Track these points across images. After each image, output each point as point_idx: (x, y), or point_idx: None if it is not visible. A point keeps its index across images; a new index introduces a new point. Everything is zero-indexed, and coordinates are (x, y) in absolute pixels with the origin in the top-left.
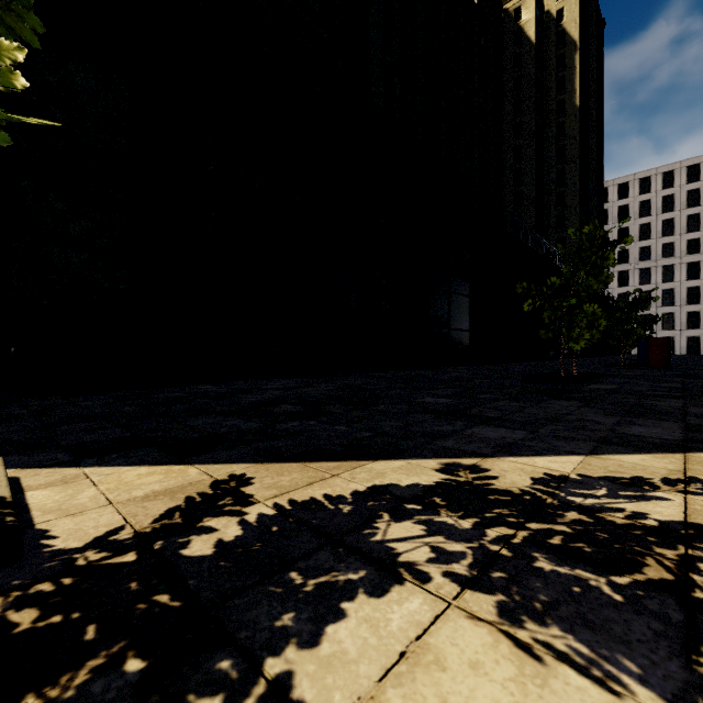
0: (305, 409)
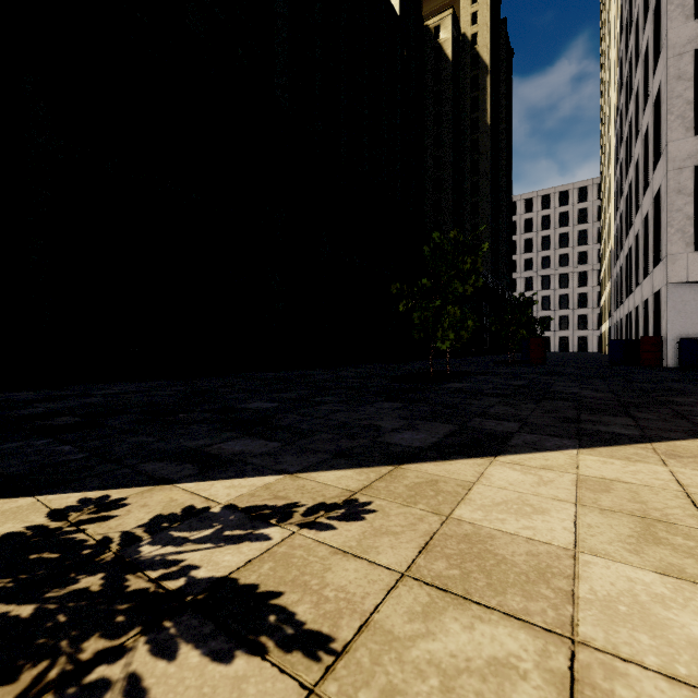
0: (78, 421)
